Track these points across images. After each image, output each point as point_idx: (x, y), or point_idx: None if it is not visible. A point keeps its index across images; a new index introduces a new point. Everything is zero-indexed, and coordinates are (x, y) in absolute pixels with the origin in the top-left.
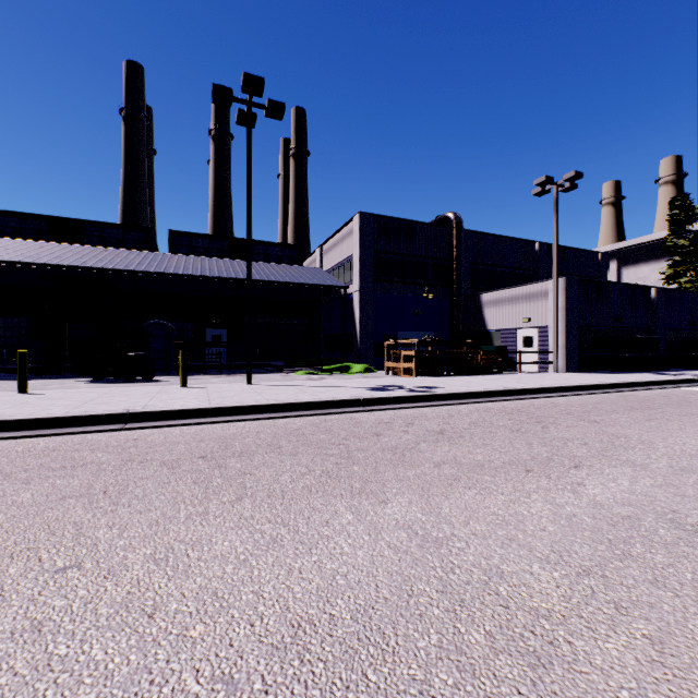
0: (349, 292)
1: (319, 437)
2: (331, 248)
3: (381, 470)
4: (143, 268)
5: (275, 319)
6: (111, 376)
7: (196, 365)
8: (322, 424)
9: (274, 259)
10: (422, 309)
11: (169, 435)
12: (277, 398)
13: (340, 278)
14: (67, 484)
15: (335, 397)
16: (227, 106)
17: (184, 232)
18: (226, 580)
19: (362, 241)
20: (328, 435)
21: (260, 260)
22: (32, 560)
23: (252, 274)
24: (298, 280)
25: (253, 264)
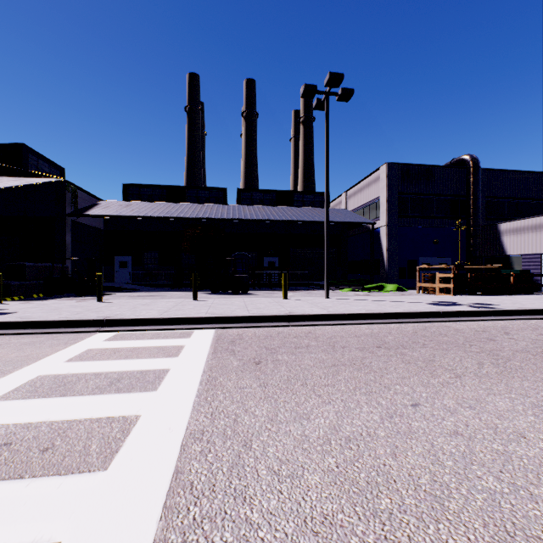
0: (375, 227)
1: (444, 339)
2: (355, 192)
3: (542, 366)
4: (232, 217)
5: (311, 249)
6: (223, 290)
7: (266, 284)
8: (429, 330)
9: (308, 204)
10: (440, 238)
11: (327, 331)
12: (371, 309)
13: (365, 216)
14: (320, 357)
15: (418, 309)
16: (310, 98)
17: (247, 189)
18: (542, 425)
19: (389, 186)
20: (449, 338)
21: (298, 205)
22: (384, 398)
23: (301, 216)
24: (335, 219)
25: (297, 209)
